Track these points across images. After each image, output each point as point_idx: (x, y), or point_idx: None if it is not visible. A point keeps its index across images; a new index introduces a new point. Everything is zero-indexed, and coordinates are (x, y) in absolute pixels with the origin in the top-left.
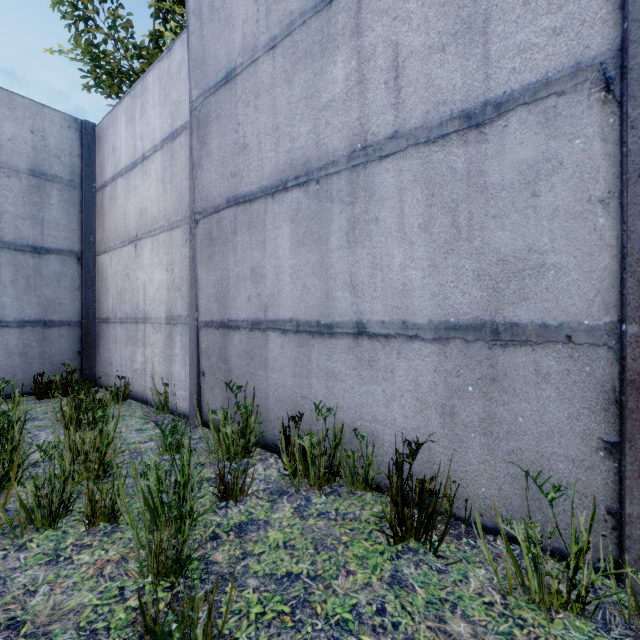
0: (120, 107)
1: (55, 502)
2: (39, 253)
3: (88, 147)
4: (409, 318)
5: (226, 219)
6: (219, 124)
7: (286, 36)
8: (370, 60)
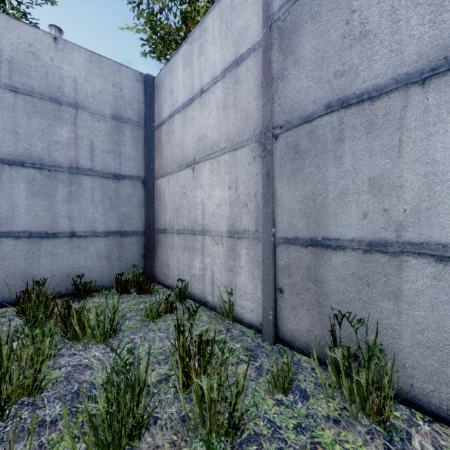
0: (177, 56)
1: None
2: (118, 179)
3: (149, 95)
4: None
5: (324, 127)
6: (316, 23)
7: None
8: None
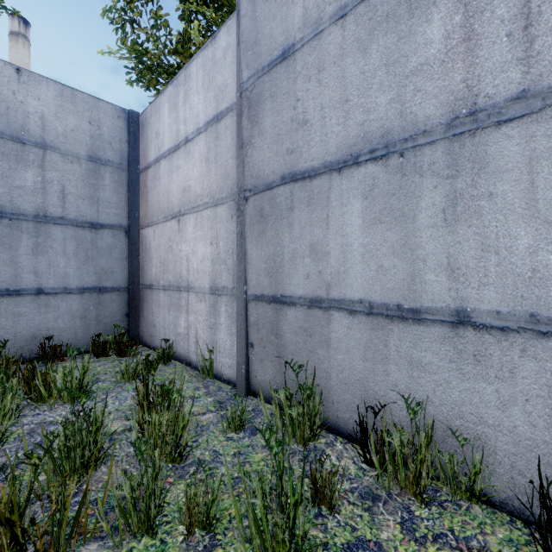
0: (163, 96)
1: (153, 509)
2: (95, 228)
3: (134, 134)
4: (542, 311)
5: (281, 196)
6: (274, 102)
7: (360, 2)
8: (484, 11)
